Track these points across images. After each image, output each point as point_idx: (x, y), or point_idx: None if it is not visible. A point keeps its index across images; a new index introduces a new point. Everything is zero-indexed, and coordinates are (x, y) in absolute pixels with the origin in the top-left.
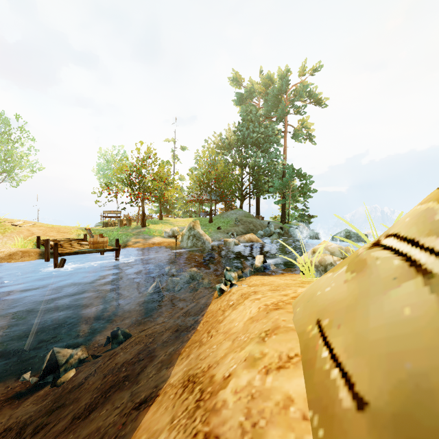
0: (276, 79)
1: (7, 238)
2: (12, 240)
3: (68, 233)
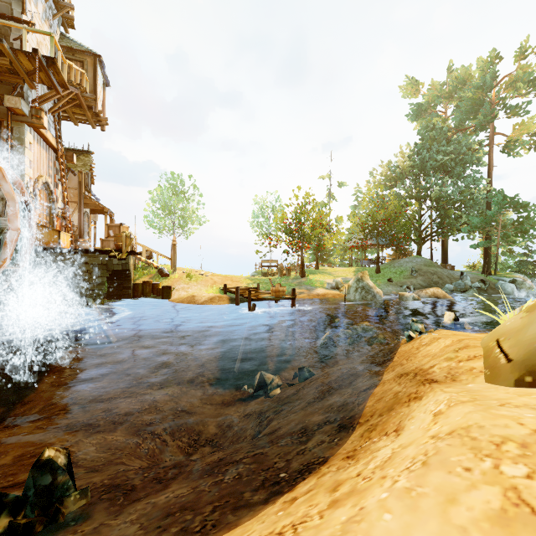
0: (475, 72)
1: (200, 285)
2: (203, 287)
3: (239, 282)
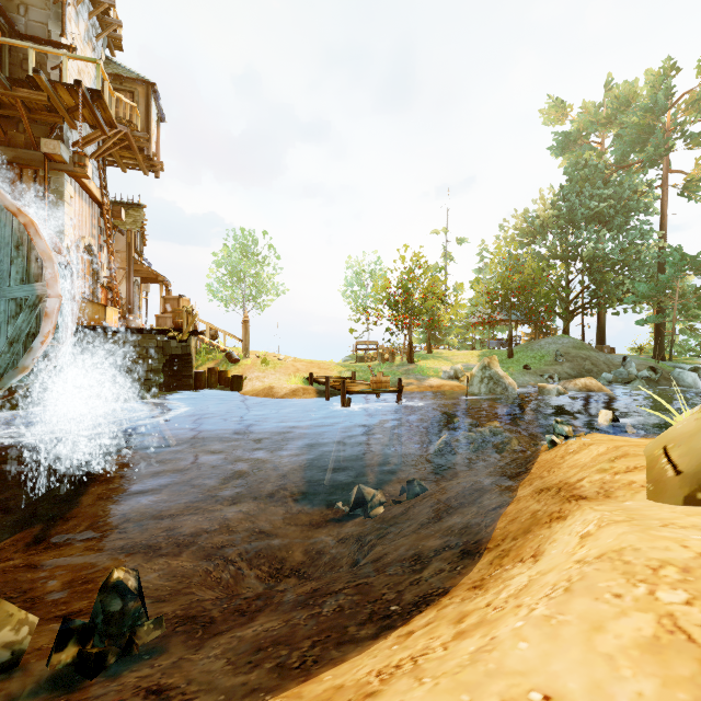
0: (643, 88)
1: (279, 373)
2: (283, 376)
3: (329, 370)
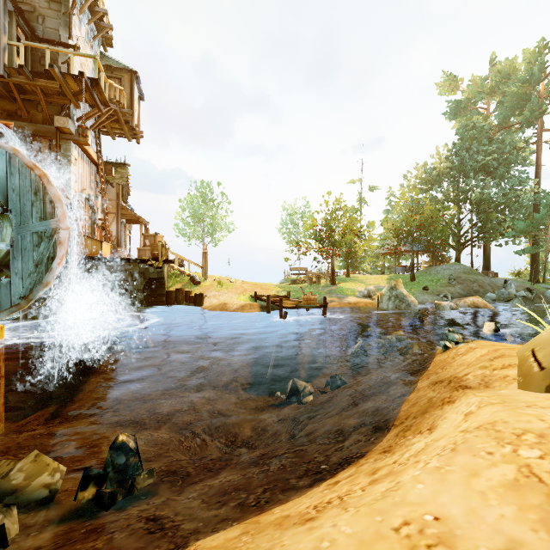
0: (521, 64)
1: (231, 293)
2: (234, 294)
3: (269, 290)
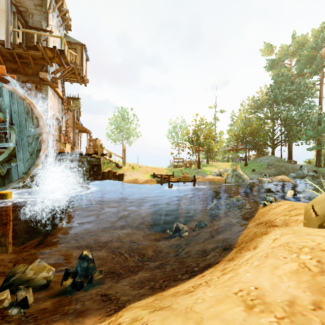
0: (310, 37)
1: (139, 173)
2: (141, 174)
3: (161, 171)
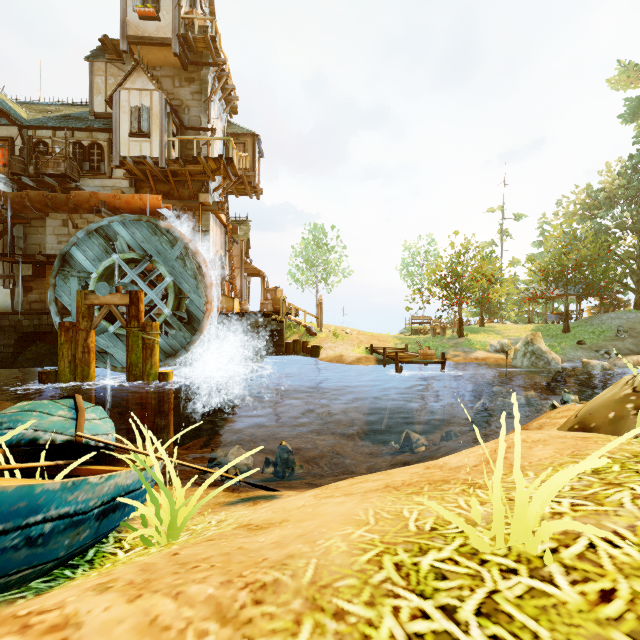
0: None
1: (346, 344)
2: (349, 346)
3: (386, 342)
